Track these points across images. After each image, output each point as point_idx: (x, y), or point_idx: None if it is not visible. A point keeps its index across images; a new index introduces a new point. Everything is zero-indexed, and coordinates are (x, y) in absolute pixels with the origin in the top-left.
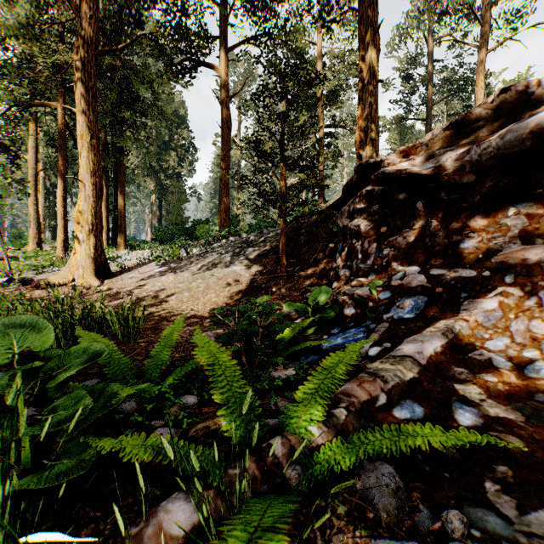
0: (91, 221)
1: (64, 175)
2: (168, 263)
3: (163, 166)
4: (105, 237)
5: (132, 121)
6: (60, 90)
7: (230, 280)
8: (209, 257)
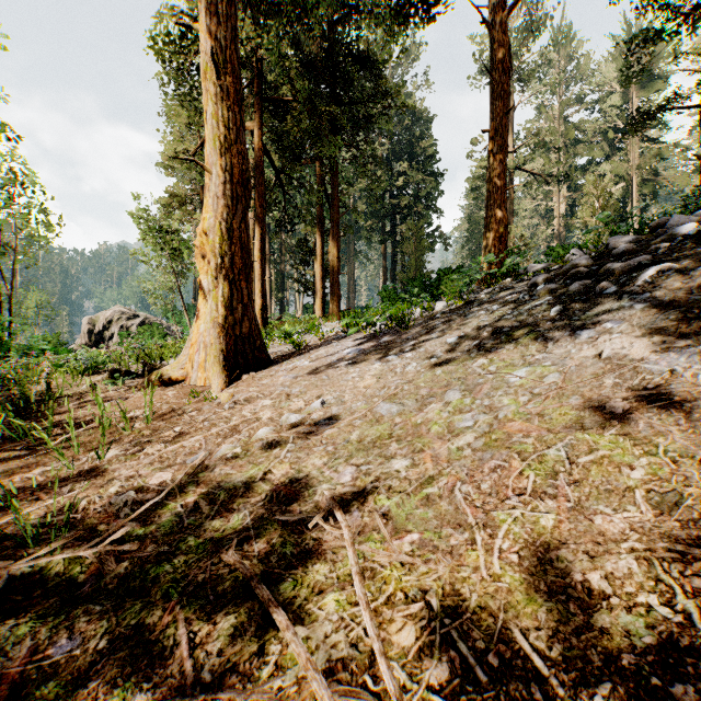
0: (219, 248)
1: (261, 220)
2: (378, 334)
3: (397, 205)
4: (320, 305)
5: (352, 142)
6: (257, 104)
7: (625, 409)
8: (478, 314)
